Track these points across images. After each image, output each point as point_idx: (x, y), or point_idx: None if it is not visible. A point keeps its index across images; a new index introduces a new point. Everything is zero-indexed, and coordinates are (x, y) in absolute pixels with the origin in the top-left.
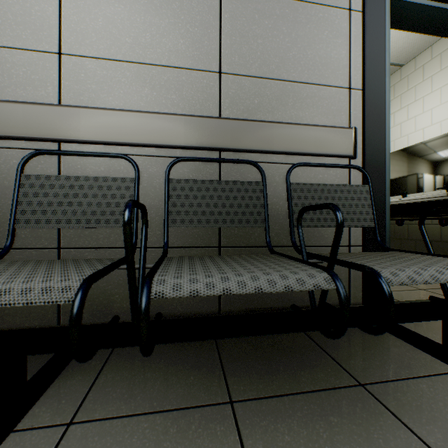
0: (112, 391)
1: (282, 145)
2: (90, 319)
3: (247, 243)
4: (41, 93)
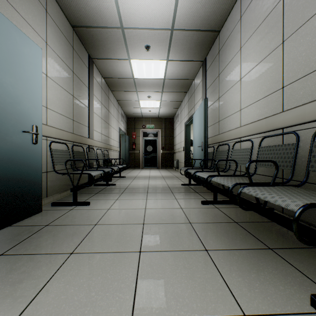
0: (228, 209)
1: (311, 116)
2: (245, 196)
3: (296, 179)
4: (237, 124)
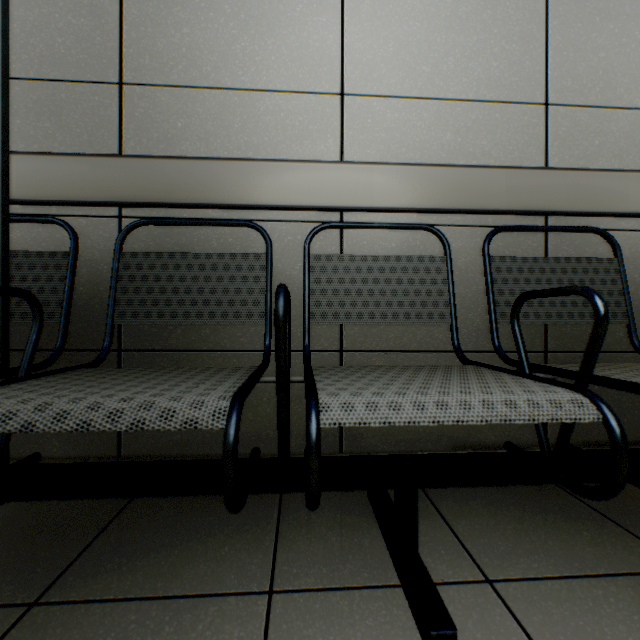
0: (492, 543)
1: None
2: (378, 446)
3: (583, 347)
4: (320, 148)
